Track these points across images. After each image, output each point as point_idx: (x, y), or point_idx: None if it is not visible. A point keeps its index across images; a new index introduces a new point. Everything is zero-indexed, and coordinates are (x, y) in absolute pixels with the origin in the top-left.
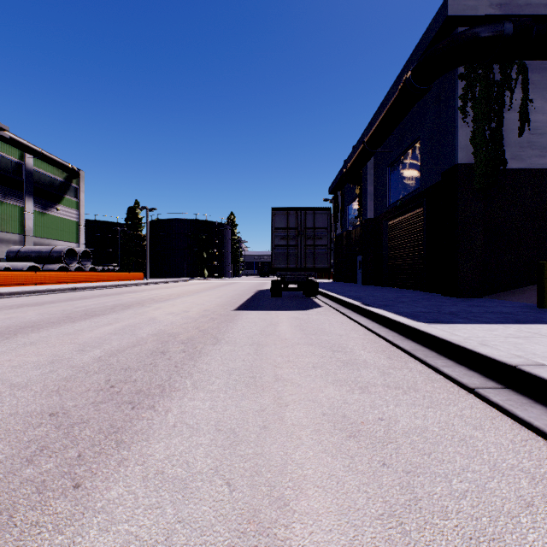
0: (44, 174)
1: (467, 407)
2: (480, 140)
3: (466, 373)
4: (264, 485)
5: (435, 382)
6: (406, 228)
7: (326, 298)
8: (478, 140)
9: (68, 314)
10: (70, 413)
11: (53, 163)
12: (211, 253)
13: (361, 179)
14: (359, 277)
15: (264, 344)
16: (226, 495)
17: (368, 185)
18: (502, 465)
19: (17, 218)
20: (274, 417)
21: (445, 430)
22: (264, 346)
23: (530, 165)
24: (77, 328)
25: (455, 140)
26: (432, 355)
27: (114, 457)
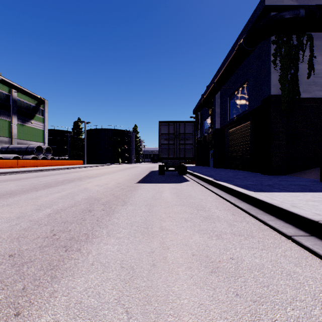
0: (23, 102)
1: (287, 249)
2: (285, 80)
3: (284, 225)
4: (153, 312)
5: (264, 231)
6: (239, 134)
7: (191, 176)
8: (283, 80)
9: (34, 185)
10: (23, 254)
11: (28, 95)
12: (123, 149)
13: (212, 104)
14: (211, 163)
15: (154, 205)
16: (125, 321)
17: (216, 108)
18: (320, 295)
19: (7, 128)
20: (160, 257)
21: (276, 267)
22: (154, 206)
23: (314, 95)
24: (38, 195)
25: (269, 80)
26: (261, 213)
27: (48, 289)
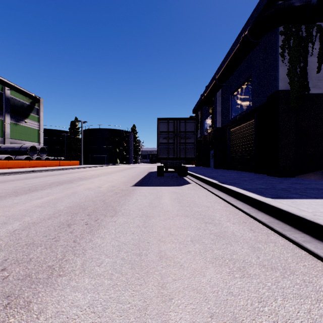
0: (17, 100)
1: None
2: (294, 74)
3: None
4: None
5: (304, 260)
6: (242, 133)
7: (192, 177)
8: (292, 74)
9: (17, 189)
10: None
11: (22, 93)
12: (121, 149)
13: (213, 103)
14: (211, 163)
15: (151, 216)
16: None
17: (218, 106)
18: None
19: None
20: (157, 322)
21: None
22: (151, 218)
23: None
24: (15, 201)
25: (277, 74)
26: (288, 229)
27: None
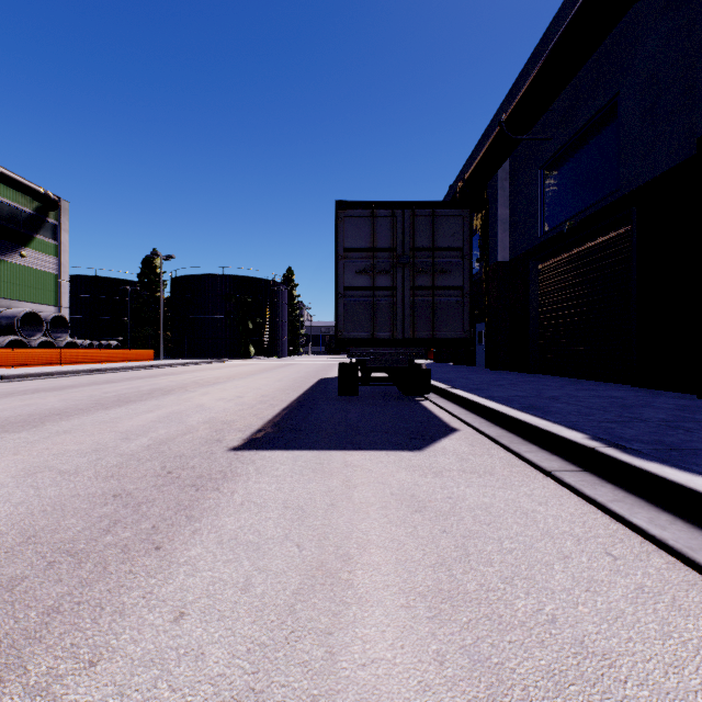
0: (0, 202)
1: None
2: None
3: None
4: None
5: None
6: (580, 271)
7: (449, 402)
8: None
9: None
10: None
11: (12, 184)
12: (259, 323)
13: (483, 201)
14: (479, 357)
15: None
16: None
17: (500, 206)
18: None
19: None
20: None
21: None
22: None
23: None
24: None
25: None
26: None
27: None
